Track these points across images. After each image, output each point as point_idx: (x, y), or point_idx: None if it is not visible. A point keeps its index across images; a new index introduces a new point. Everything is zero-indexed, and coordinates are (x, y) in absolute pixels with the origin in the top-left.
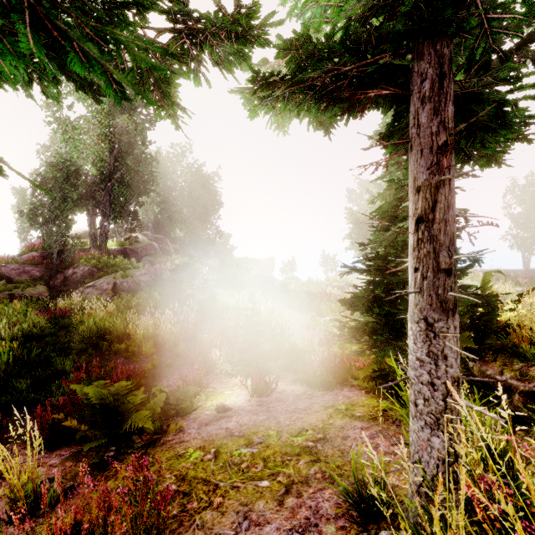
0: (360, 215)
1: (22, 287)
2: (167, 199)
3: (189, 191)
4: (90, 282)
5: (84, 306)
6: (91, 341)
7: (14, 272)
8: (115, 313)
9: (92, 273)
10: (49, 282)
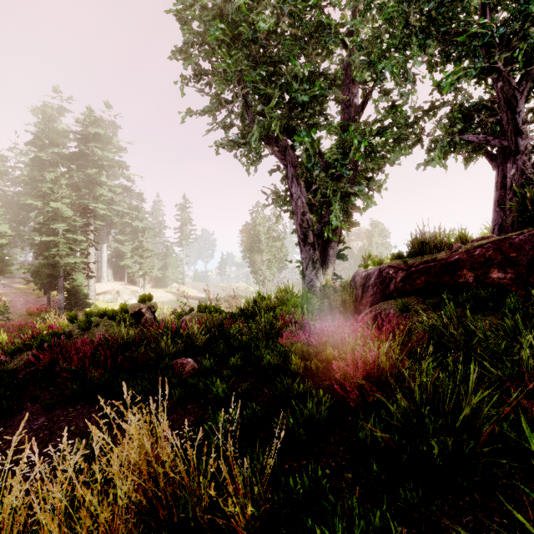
0: None
1: None
2: None
3: None
4: None
5: None
6: None
7: None
8: None
9: None
10: None
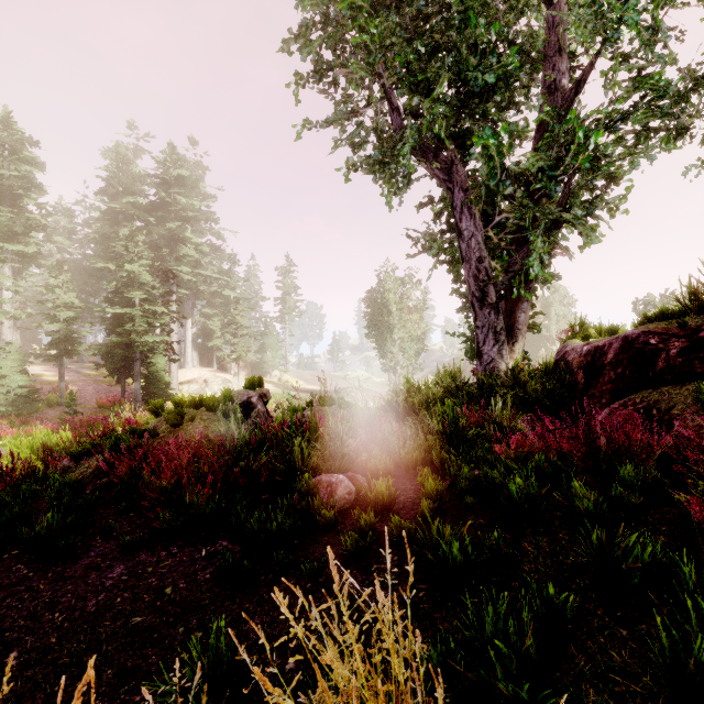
0: None
1: None
2: None
3: None
4: None
5: None
6: None
7: None
8: None
9: None
10: None
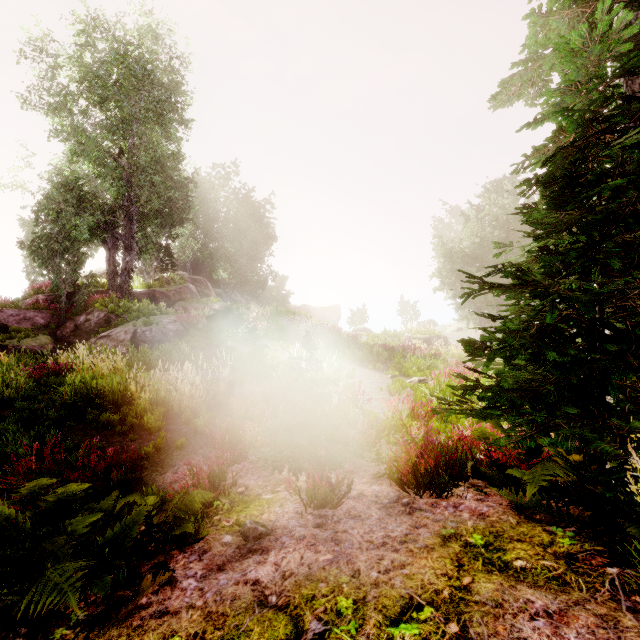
0: (454, 245)
1: (18, 338)
2: (208, 232)
3: (234, 222)
4: (106, 331)
5: (81, 359)
6: (77, 408)
7: (13, 319)
8: (126, 369)
9: (109, 321)
10: (56, 332)
